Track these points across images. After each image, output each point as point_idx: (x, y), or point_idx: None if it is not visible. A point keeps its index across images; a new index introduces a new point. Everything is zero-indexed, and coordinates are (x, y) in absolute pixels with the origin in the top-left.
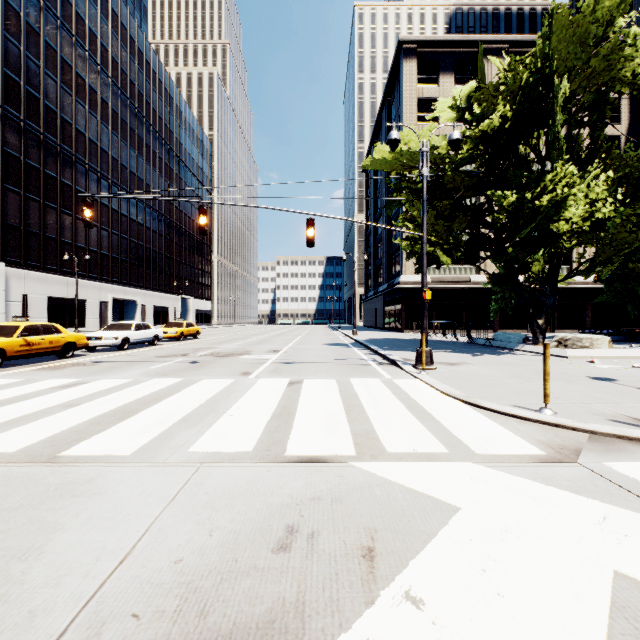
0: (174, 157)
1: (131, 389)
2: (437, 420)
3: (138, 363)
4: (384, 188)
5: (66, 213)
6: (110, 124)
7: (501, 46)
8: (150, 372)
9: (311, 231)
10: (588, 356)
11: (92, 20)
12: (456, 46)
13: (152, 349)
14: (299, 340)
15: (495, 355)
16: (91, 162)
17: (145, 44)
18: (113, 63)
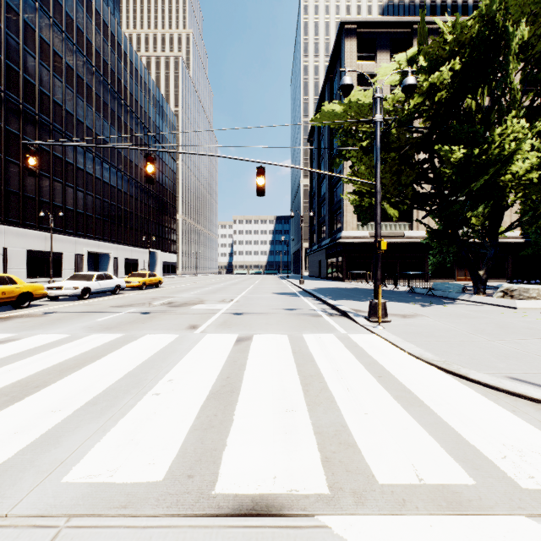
0: (143, 129)
1: (58, 349)
2: (424, 403)
3: (89, 314)
4: (327, 154)
5: (44, 175)
6: (85, 97)
7: (432, 27)
8: (94, 325)
9: (261, 180)
10: (538, 307)
11: (68, 5)
12: (391, 27)
13: (112, 298)
14: (251, 289)
15: (443, 305)
16: (67, 131)
17: (117, 29)
18: (88, 44)
